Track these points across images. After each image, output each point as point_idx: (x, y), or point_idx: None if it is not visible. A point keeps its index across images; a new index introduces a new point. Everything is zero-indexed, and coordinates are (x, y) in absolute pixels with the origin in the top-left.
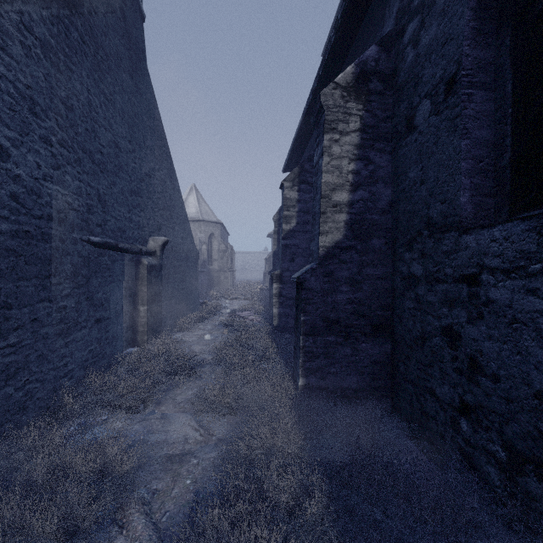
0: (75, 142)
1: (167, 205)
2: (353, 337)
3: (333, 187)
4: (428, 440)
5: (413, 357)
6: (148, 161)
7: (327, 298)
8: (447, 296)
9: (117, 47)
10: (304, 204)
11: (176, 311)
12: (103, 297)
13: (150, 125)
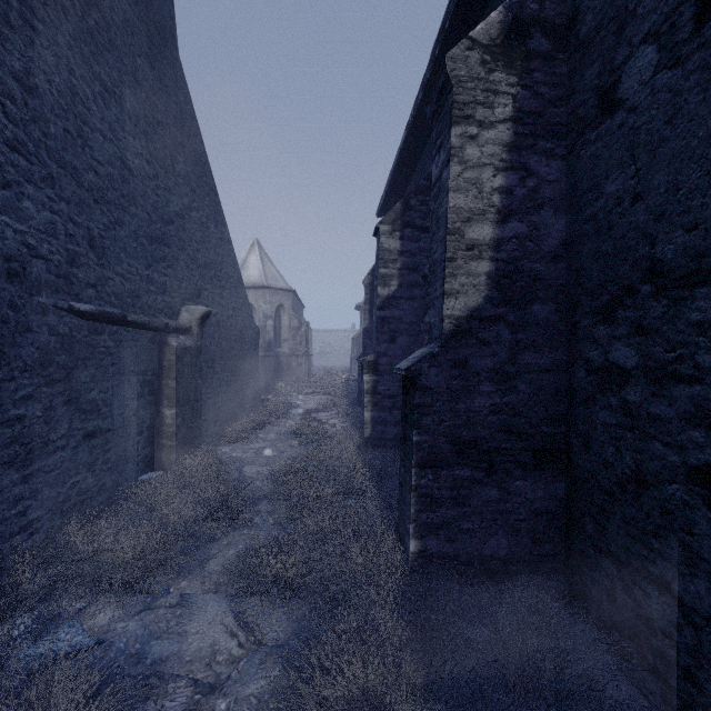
0: (44, 147)
1: (211, 261)
2: (501, 470)
3: (468, 216)
4: (654, 673)
5: (616, 512)
6: (179, 195)
7: (456, 404)
8: (703, 408)
9: (126, 14)
10: (409, 258)
11: (224, 414)
12: (100, 397)
13: (183, 143)
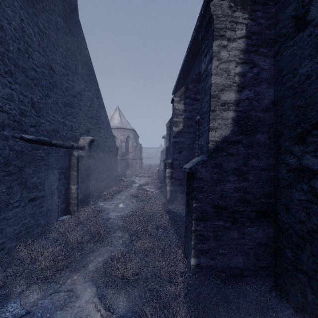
0: (6, 57)
1: (94, 115)
2: (239, 222)
3: (222, 88)
4: None
5: (307, 249)
6: (79, 84)
7: (216, 187)
8: None
9: None
10: (188, 113)
11: (101, 187)
12: (38, 181)
13: (81, 59)
